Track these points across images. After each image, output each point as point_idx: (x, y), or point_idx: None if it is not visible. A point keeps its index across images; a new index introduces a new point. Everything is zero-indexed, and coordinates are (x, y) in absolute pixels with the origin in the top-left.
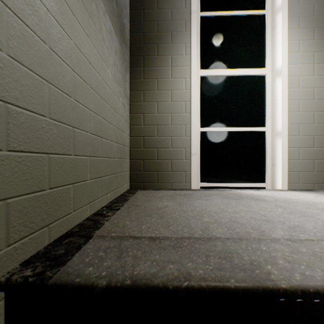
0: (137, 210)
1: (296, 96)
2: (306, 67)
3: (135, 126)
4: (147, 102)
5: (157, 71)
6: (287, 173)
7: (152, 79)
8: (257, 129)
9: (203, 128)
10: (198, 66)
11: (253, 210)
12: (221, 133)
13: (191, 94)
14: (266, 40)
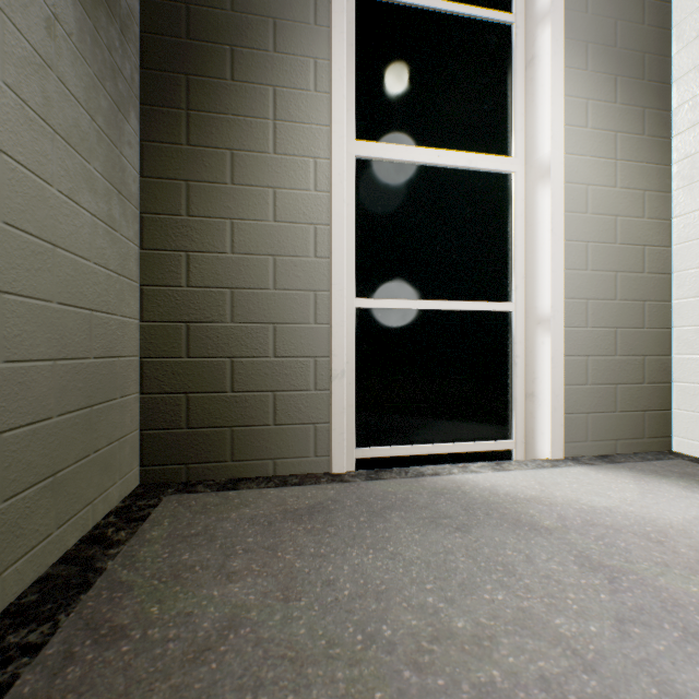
0: (88, 698)
1: (582, 232)
2: (600, 164)
3: (159, 290)
4: (198, 217)
5: (232, 127)
6: (563, 417)
7: (214, 149)
8: (494, 308)
9: (364, 299)
10: (350, 129)
11: (532, 614)
12: (410, 314)
13: (332, 206)
14: (514, 88)
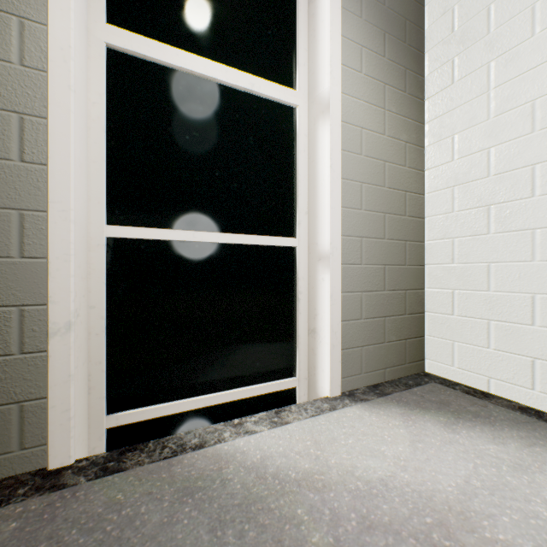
0: None
1: (357, 172)
2: (372, 110)
3: None
4: None
5: None
6: (341, 353)
7: None
8: (278, 242)
9: (119, 227)
10: (98, 6)
11: None
12: (183, 247)
13: (50, 91)
14: (298, 21)
